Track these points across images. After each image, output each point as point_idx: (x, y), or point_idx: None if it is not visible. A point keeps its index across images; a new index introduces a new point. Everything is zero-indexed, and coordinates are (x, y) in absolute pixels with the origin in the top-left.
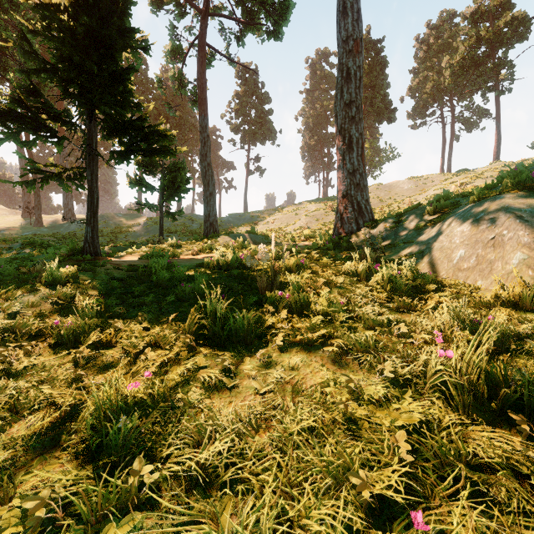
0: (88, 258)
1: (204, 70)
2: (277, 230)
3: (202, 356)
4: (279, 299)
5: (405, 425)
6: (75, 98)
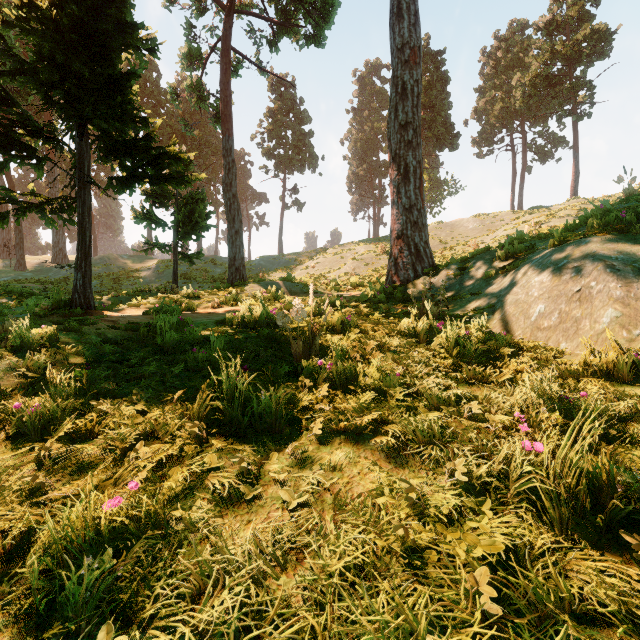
0: (78, 312)
1: (229, 80)
2: (318, 277)
3: (214, 451)
4: (319, 370)
5: (487, 555)
6: (60, 109)
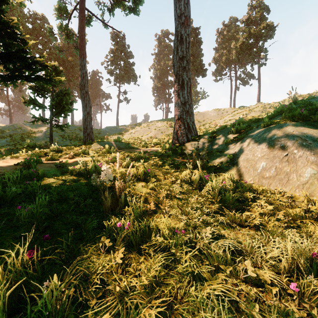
0: None
1: (84, 26)
2: (136, 138)
3: None
4: (118, 229)
5: None
6: None
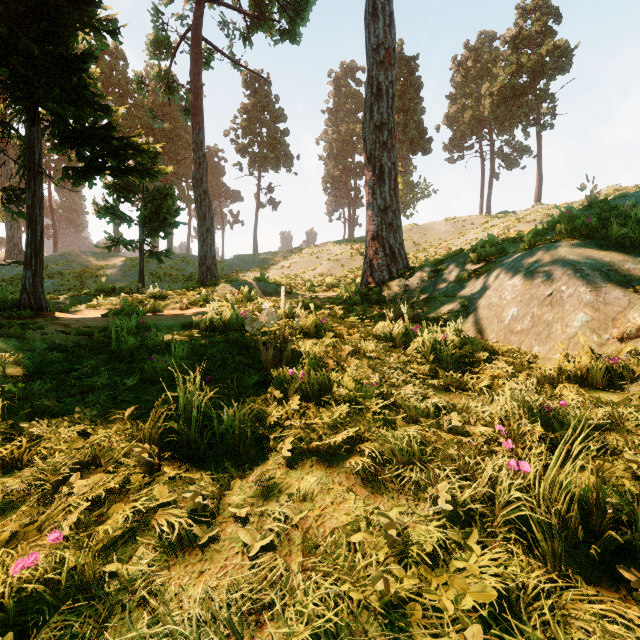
0: (27, 314)
1: (200, 71)
2: (294, 277)
3: (167, 480)
4: (290, 380)
5: (478, 607)
6: (5, 89)
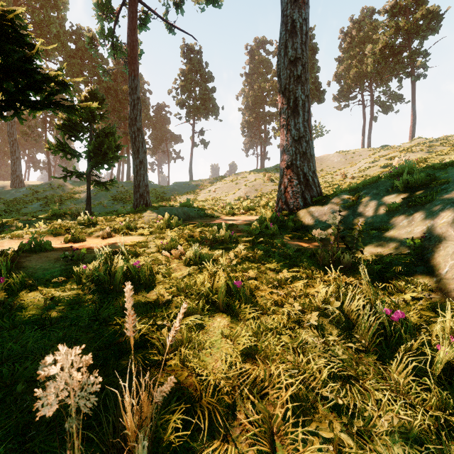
0: None
1: (135, 27)
2: (218, 199)
3: None
4: None
5: None
6: None
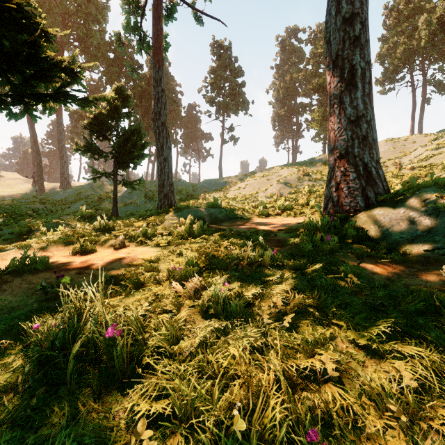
0: None
1: (160, 15)
2: (248, 197)
3: None
4: None
5: None
6: None
